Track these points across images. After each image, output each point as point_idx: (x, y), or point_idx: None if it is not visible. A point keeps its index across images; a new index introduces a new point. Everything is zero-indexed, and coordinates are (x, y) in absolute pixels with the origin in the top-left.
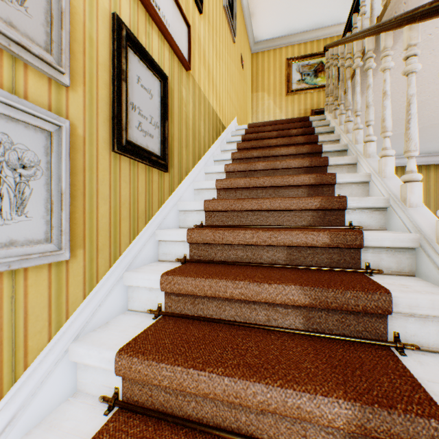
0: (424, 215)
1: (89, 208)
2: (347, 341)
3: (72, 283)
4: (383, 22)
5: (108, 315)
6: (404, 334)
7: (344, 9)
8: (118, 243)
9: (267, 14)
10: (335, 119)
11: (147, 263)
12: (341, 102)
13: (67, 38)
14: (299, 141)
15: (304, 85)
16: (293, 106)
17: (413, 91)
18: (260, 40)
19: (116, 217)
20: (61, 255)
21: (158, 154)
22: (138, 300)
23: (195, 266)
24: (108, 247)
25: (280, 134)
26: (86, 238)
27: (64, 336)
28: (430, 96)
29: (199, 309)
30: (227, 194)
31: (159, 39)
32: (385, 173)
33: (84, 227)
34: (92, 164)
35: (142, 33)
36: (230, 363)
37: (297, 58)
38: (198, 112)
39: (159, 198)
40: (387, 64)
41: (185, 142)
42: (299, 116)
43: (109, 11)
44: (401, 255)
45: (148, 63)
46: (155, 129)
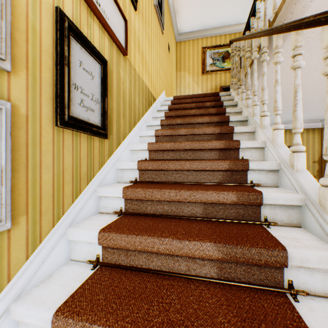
0: (308, 179)
1: (32, 178)
2: (252, 288)
3: (14, 248)
4: (275, 27)
5: (51, 269)
6: (296, 281)
7: (244, 13)
8: (61, 204)
9: (187, 13)
10: (238, 96)
11: (88, 217)
12: (242, 83)
13: (8, 28)
14: (212, 112)
15: (215, 67)
16: (207, 83)
17: (299, 82)
18: (183, 32)
19: (59, 182)
20: (1, 226)
21: (99, 125)
22: (80, 252)
23: (128, 220)
24: (51, 210)
25: (198, 106)
26: (28, 205)
27: (5, 298)
28: (306, 81)
29: (131, 260)
30: (156, 154)
31: (100, 30)
32: (277, 142)
33: (27, 195)
34: (36, 139)
35: (84, 25)
36: (155, 322)
37: (210, 47)
38: (134, 88)
39: (100, 161)
40: (278, 59)
41: (123, 113)
42: (211, 90)
43: (52, 5)
44: (291, 210)
45: (89, 50)
46: (96, 104)
